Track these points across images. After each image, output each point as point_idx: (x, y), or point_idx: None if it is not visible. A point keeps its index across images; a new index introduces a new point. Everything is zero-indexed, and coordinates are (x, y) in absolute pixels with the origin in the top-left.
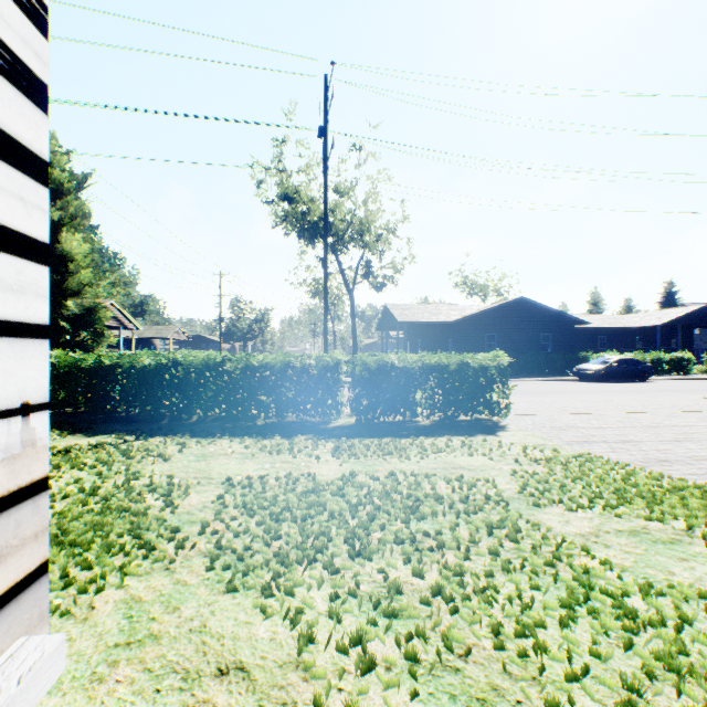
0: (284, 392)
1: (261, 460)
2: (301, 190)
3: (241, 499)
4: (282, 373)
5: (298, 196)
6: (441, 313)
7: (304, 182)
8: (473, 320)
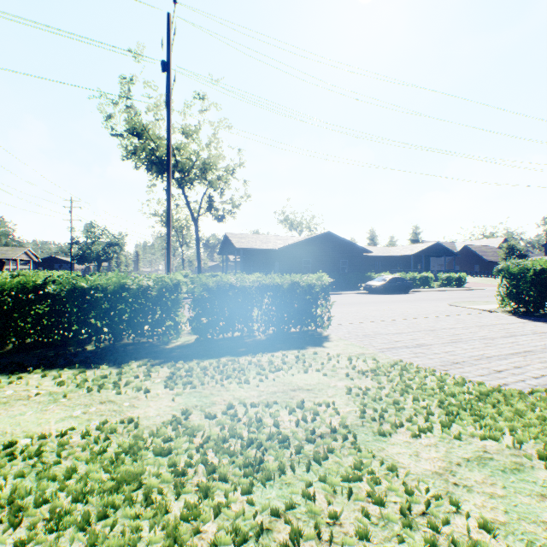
0: (118, 315)
1: (73, 402)
2: (149, 128)
3: (12, 486)
4: (116, 295)
5: (147, 132)
6: (270, 241)
7: (152, 122)
8: (294, 248)
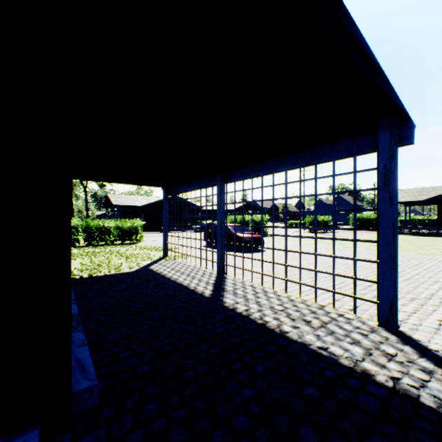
0: None
1: None
2: None
3: None
4: None
5: None
6: (138, 200)
7: None
8: (153, 205)
